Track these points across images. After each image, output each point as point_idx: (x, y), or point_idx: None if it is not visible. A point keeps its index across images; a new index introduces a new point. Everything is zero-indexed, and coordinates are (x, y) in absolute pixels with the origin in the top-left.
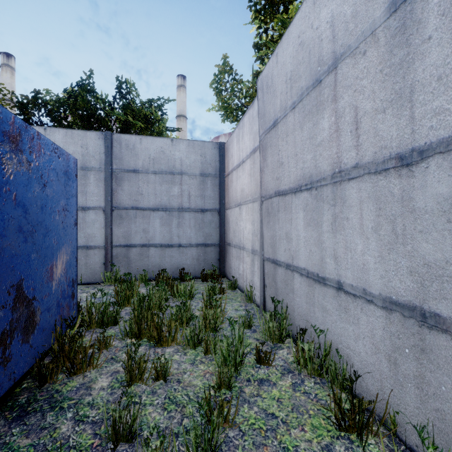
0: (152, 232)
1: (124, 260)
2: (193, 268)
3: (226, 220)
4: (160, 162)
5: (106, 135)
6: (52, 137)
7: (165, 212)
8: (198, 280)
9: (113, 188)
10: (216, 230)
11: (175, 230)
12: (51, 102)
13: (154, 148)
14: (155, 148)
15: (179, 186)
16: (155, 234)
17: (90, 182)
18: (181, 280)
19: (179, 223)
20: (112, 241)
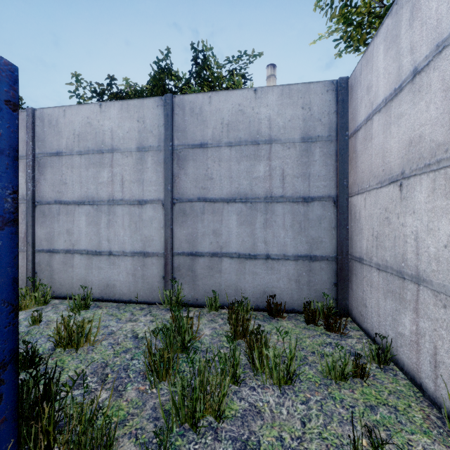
0: (226, 235)
1: (188, 274)
2: (289, 294)
3: (349, 216)
4: (237, 127)
5: (166, 100)
6: (107, 114)
7: (245, 204)
8: (299, 316)
9: (174, 172)
10: (330, 233)
11: (260, 232)
12: (133, 94)
13: (228, 108)
14: (229, 108)
15: (265, 162)
16: (229, 237)
17: (147, 167)
18: (269, 313)
19: (265, 221)
20: (173, 247)
